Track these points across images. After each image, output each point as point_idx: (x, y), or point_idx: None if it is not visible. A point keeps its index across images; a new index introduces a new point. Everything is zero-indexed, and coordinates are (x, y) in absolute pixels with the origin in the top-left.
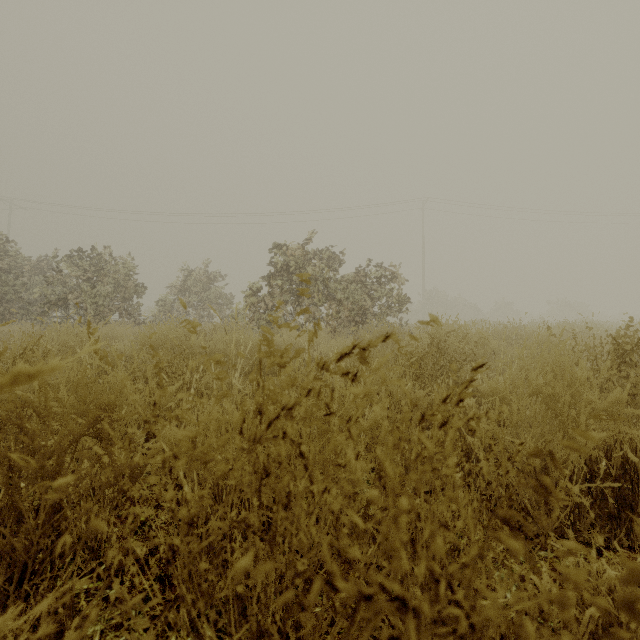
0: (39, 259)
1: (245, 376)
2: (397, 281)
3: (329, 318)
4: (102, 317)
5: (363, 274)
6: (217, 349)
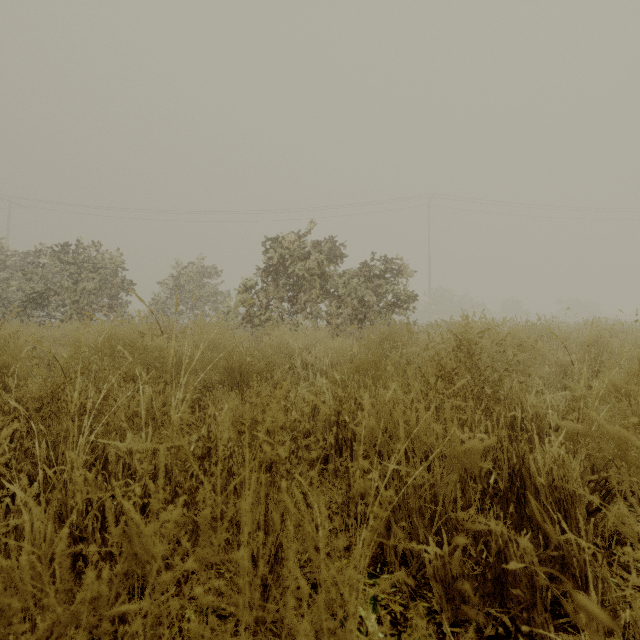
0: (25, 255)
1: (192, 396)
2: (404, 276)
3: (329, 316)
4: (84, 315)
5: (367, 268)
6: (182, 353)
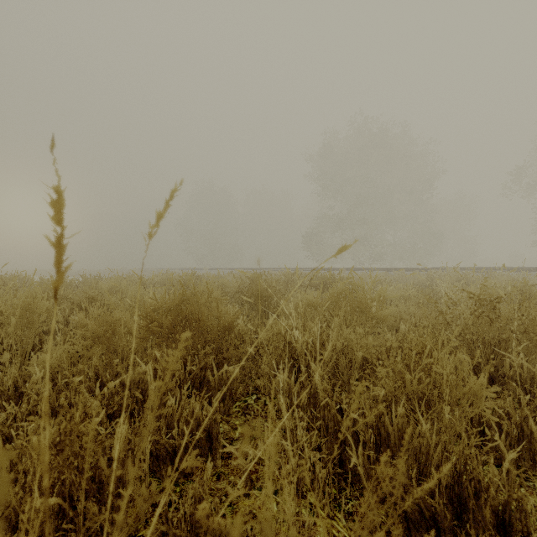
0: None
1: None
2: None
3: None
4: None
5: None
6: None
